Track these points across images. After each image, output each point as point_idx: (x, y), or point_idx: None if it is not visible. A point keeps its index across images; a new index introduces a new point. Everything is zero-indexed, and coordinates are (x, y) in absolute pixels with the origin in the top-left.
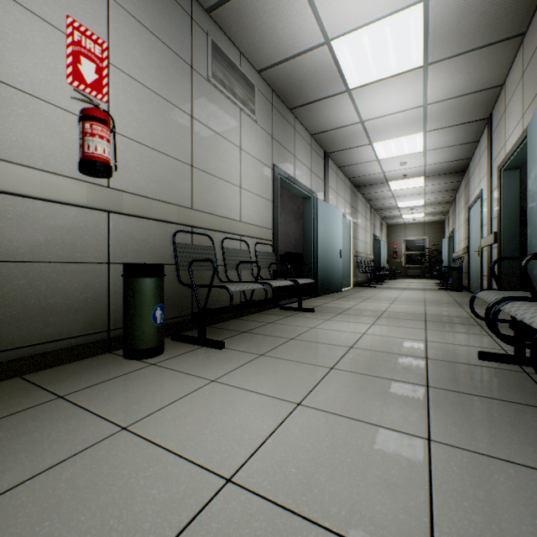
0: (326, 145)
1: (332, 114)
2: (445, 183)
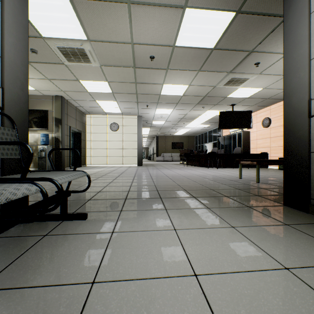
0: None
1: None
2: None
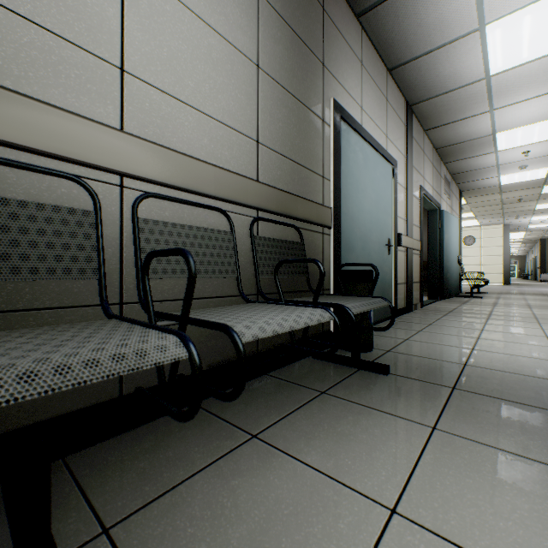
0: None
1: None
2: None
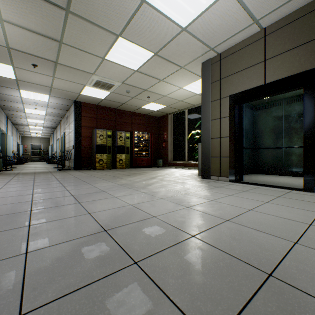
0: (9, 115)
1: (17, 113)
2: (50, 129)
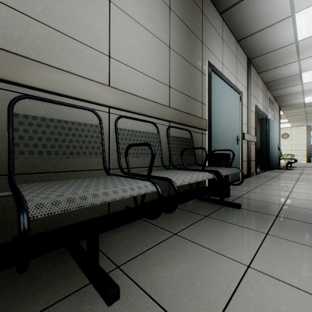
0: None
1: None
2: None
